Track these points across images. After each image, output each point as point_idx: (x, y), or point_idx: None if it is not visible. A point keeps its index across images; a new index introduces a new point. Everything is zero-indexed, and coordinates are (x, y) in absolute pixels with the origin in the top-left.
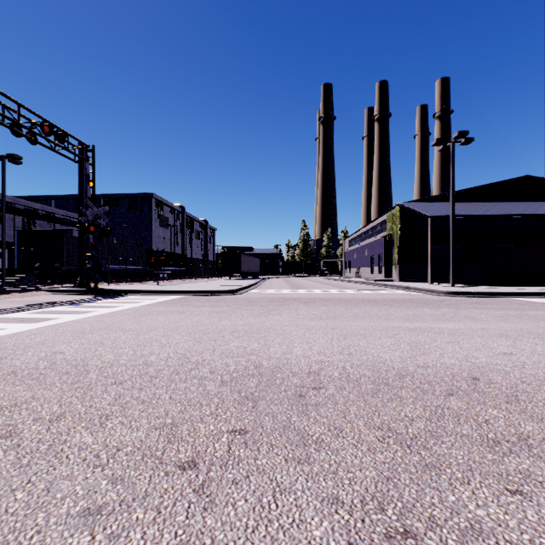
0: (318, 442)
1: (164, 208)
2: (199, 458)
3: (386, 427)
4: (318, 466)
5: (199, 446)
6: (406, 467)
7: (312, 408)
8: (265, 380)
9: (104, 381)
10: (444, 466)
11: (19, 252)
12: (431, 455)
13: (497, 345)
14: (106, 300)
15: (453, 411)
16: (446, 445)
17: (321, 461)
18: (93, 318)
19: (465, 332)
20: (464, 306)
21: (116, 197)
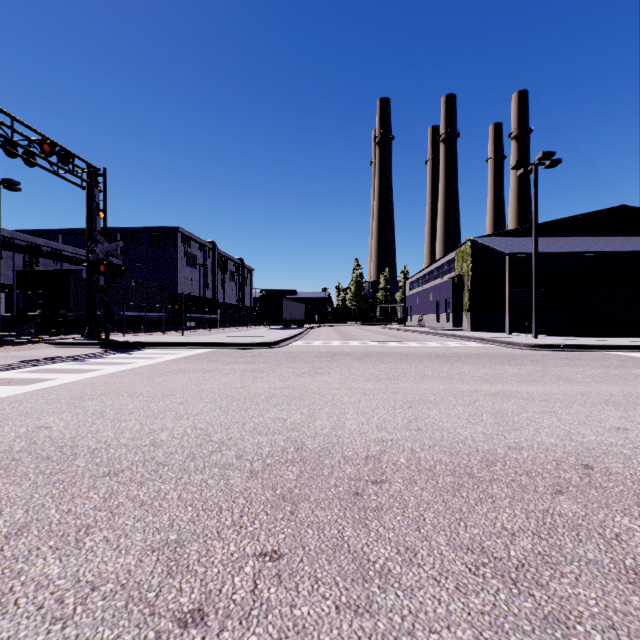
0: (383, 574)
1: (192, 244)
2: (210, 604)
3: (478, 548)
4: (385, 619)
5: (212, 582)
6: (516, 623)
7: (373, 514)
8: (308, 469)
9: (94, 470)
10: (573, 619)
11: (18, 296)
12: (549, 598)
13: (605, 416)
14: (118, 354)
15: (568, 520)
16: (569, 580)
17: (389, 609)
18: (97, 379)
19: (561, 398)
20: (553, 362)
21: (134, 231)
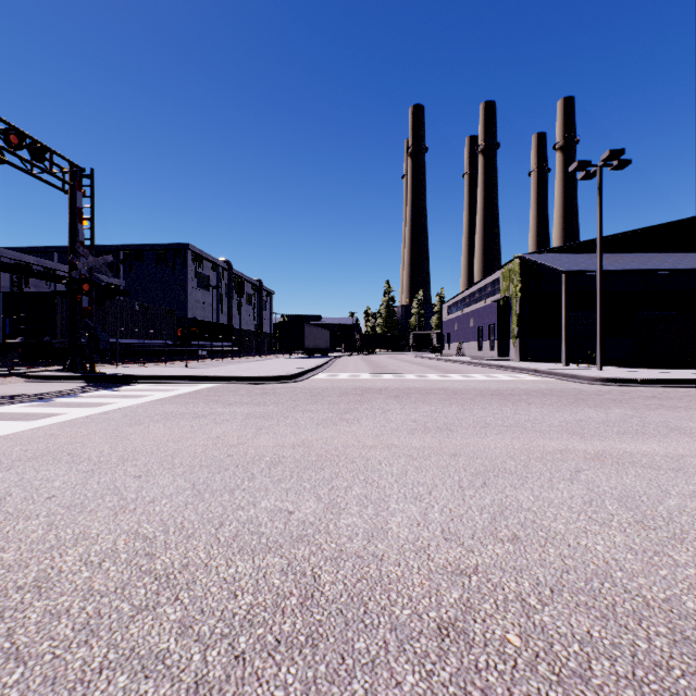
0: None
1: (204, 263)
2: None
3: None
4: None
5: None
6: None
7: None
8: (322, 675)
9: None
10: None
11: (5, 321)
12: None
13: None
14: (99, 391)
15: None
16: None
17: None
18: (44, 431)
19: None
20: (641, 403)
21: (139, 248)
